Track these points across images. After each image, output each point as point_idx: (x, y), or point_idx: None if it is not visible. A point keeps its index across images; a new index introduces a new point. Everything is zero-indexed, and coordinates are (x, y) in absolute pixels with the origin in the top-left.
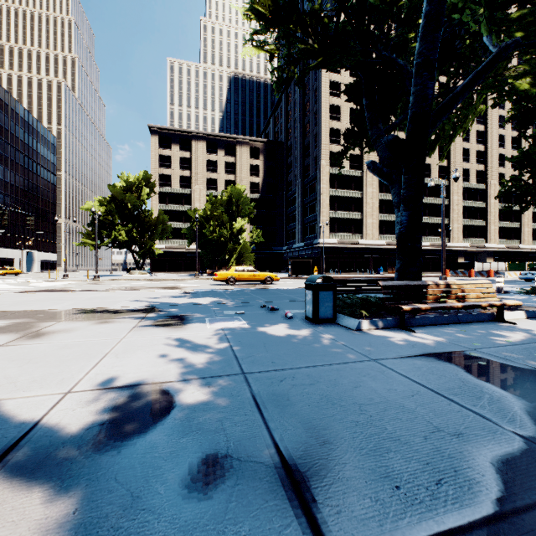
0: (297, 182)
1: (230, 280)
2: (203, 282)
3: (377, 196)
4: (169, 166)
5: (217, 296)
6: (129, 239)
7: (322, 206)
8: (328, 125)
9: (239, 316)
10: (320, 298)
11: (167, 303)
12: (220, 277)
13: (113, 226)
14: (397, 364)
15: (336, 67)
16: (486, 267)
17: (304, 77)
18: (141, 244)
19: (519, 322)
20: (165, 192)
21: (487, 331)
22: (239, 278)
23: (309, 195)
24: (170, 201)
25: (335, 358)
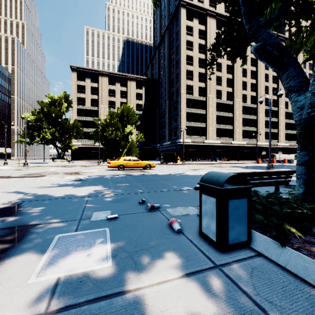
0: (166, 104)
1: (120, 166)
2: (101, 168)
3: (215, 113)
4: (84, 92)
5: (101, 184)
6: (53, 138)
7: (182, 118)
8: (185, 68)
9: (107, 228)
10: (230, 211)
11: (42, 196)
12: (113, 165)
13: (42, 129)
14: None
15: None
16: (281, 157)
17: (170, 38)
18: (62, 141)
19: None
20: (81, 108)
21: None
22: (127, 165)
23: (173, 112)
24: (84, 114)
25: None
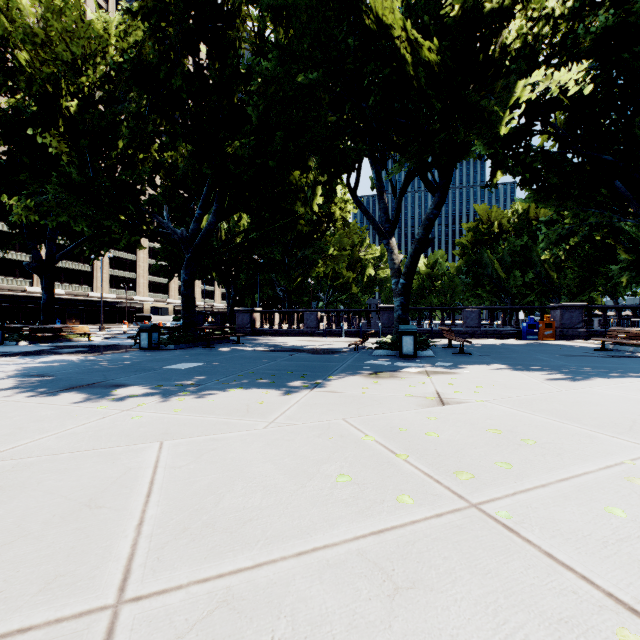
0: None
1: None
2: None
3: None
4: None
5: None
6: None
7: None
8: None
9: None
10: None
11: None
12: None
13: None
14: (30, 347)
15: (2, 205)
16: (159, 319)
17: None
18: None
19: (98, 340)
20: None
21: (77, 342)
22: None
23: None
24: None
25: (6, 348)
